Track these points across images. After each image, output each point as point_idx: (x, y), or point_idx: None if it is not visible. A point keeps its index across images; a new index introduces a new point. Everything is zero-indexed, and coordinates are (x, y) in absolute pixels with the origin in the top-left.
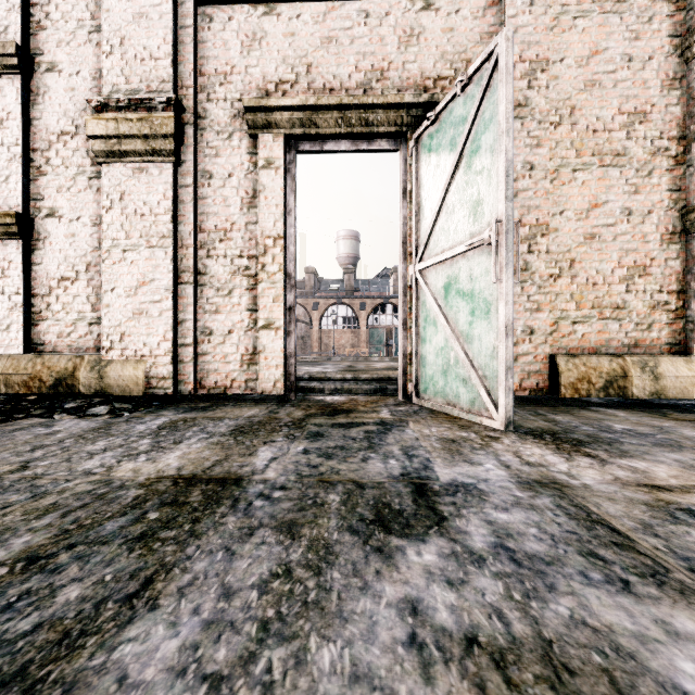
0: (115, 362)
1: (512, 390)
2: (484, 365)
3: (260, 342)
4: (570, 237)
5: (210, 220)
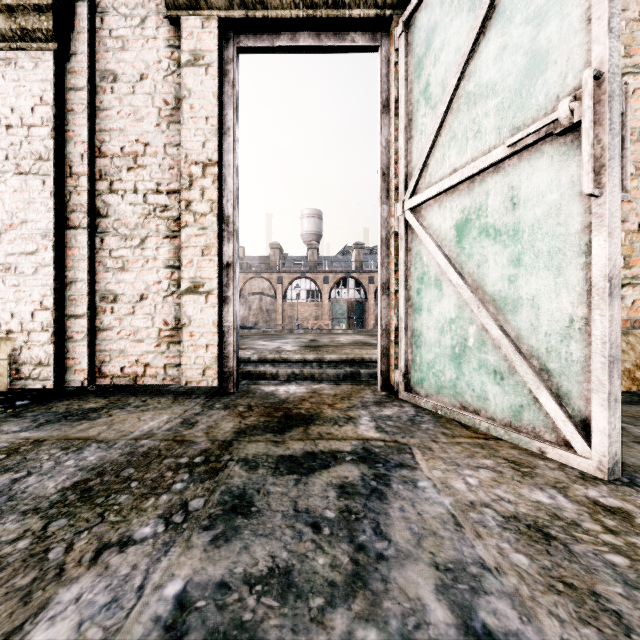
0: None
1: (619, 401)
2: (546, 350)
3: (183, 312)
4: None
5: (113, 141)
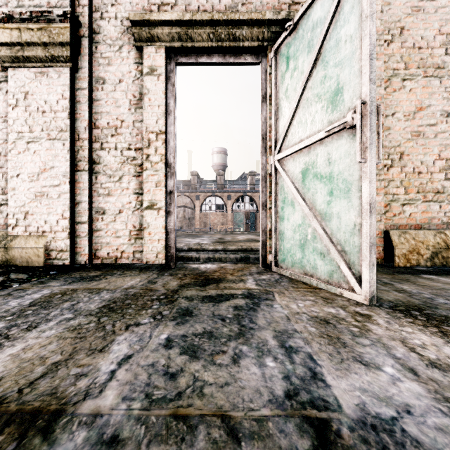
0: (20, 237)
1: (375, 265)
2: (344, 241)
3: (144, 220)
4: (400, 134)
5: (103, 119)
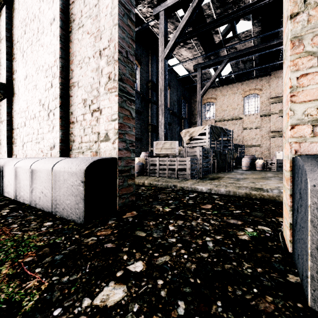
0: None
1: None
2: None
3: None
4: None
5: None
